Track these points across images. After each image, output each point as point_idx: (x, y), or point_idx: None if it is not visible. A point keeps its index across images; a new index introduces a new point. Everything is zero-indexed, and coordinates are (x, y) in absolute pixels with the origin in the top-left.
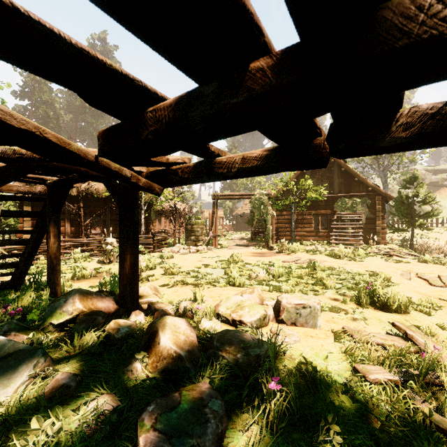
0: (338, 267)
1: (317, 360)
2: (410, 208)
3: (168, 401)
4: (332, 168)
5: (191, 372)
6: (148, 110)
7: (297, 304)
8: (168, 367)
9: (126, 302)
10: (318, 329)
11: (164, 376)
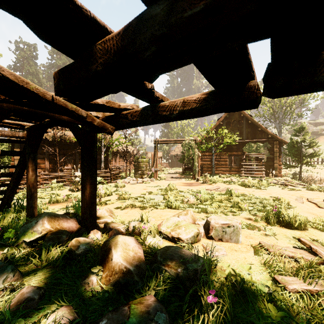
0: (248, 193)
1: (242, 271)
2: (299, 150)
3: (119, 316)
4: (242, 121)
5: (138, 285)
6: (97, 43)
7: (223, 224)
8: (119, 280)
9: (86, 223)
10: (239, 244)
11: (116, 288)
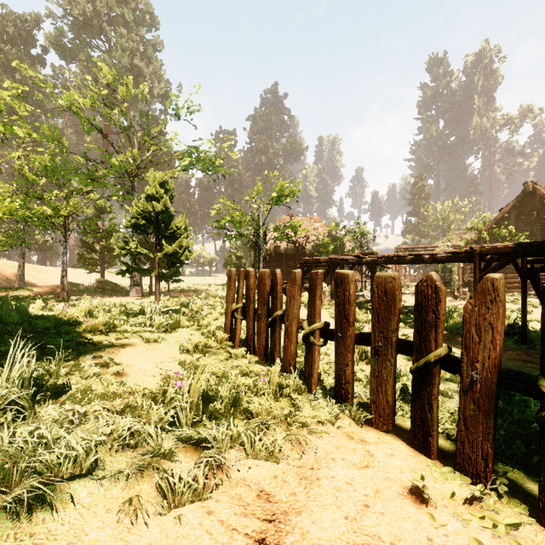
0: None
1: None
2: None
3: None
4: None
5: None
6: None
7: None
8: None
9: None
10: None
11: None
